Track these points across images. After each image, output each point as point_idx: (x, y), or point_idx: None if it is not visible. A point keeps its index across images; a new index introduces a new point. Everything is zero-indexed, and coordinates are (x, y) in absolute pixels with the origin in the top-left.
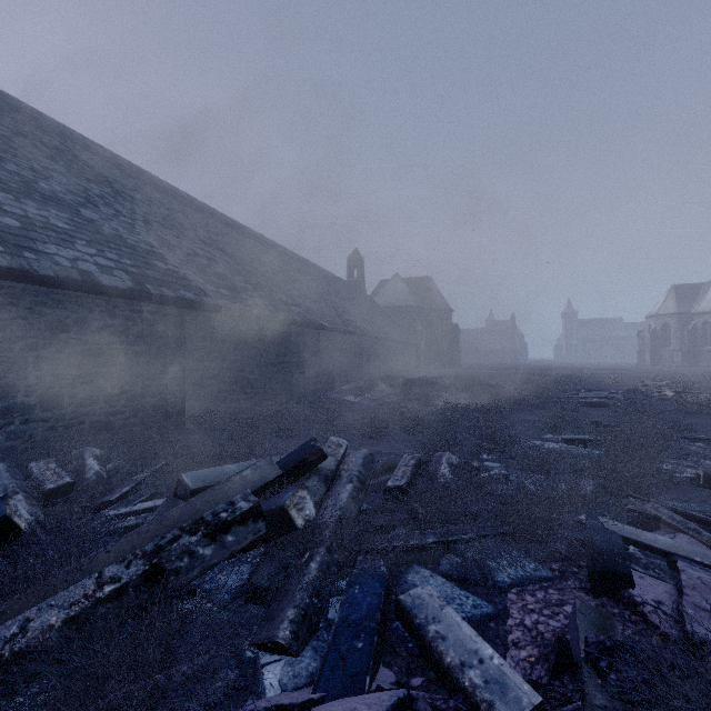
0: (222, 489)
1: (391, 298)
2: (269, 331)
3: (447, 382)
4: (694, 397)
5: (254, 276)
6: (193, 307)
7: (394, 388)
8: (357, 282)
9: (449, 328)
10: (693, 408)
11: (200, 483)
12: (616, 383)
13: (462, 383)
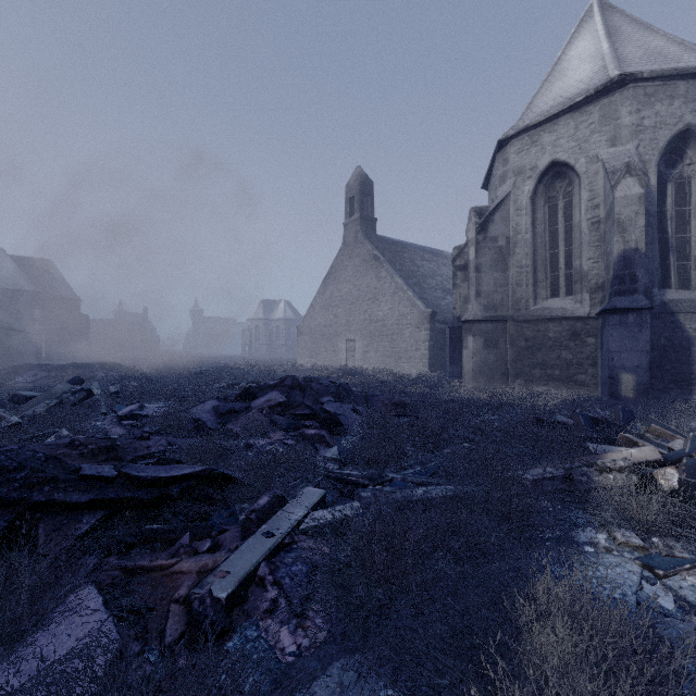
0: (53, 390)
1: None
2: None
3: (97, 366)
4: (247, 366)
5: None
6: None
7: (49, 372)
8: None
9: (77, 318)
10: (246, 371)
11: (28, 395)
12: (221, 365)
13: (111, 367)
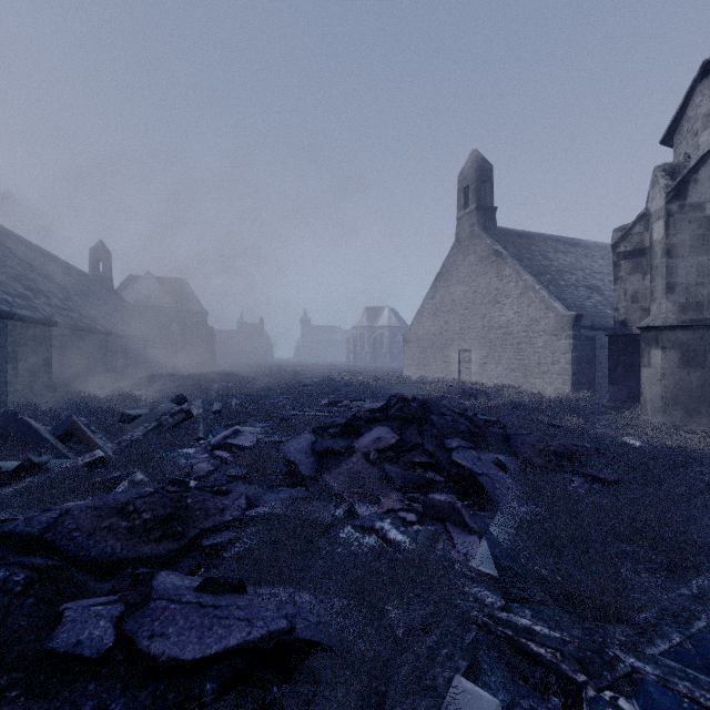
0: (156, 410)
1: (143, 296)
2: (58, 336)
3: (214, 377)
4: (351, 378)
5: (24, 279)
6: (10, 317)
7: (173, 382)
8: (103, 277)
9: (205, 330)
10: (350, 384)
11: (135, 414)
12: (326, 374)
13: (226, 377)
